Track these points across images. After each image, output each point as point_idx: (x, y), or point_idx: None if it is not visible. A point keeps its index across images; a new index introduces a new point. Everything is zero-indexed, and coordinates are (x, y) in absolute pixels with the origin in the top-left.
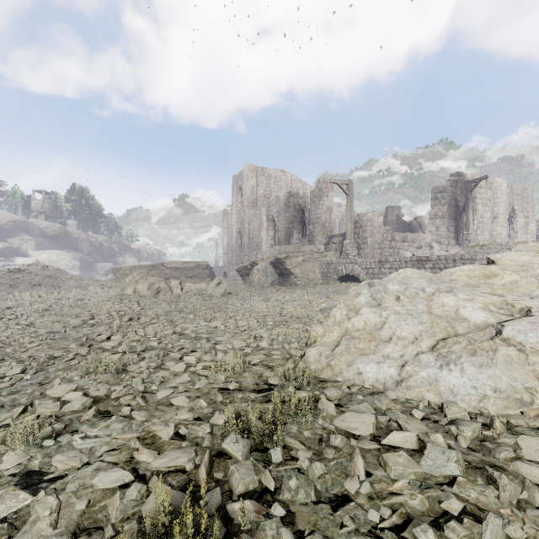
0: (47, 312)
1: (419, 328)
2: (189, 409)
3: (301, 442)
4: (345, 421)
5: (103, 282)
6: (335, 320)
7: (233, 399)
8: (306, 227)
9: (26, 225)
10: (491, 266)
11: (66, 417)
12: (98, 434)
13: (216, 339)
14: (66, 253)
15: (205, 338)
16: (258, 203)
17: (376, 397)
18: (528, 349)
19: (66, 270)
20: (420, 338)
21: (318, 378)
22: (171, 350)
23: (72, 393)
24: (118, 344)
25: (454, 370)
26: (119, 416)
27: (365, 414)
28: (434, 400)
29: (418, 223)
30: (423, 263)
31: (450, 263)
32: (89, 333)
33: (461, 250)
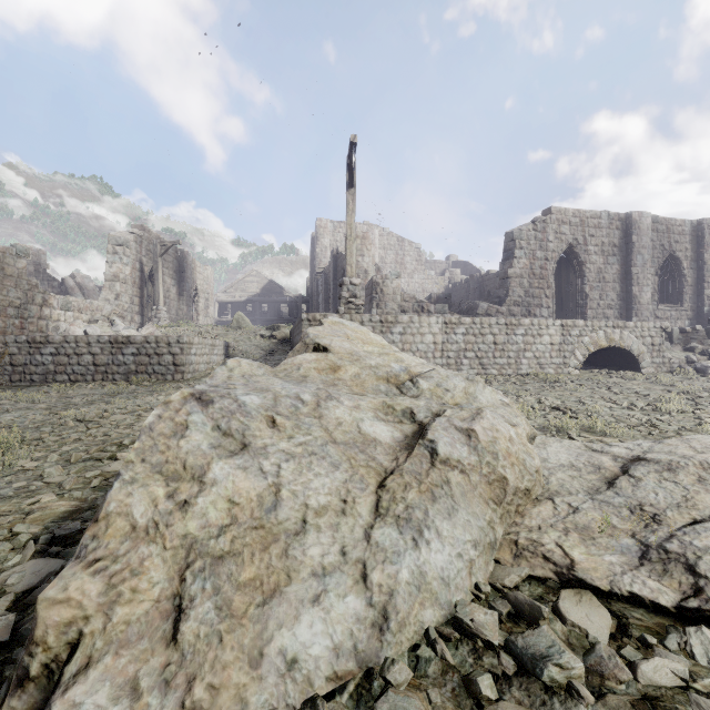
0: None
1: (341, 478)
2: None
3: None
4: None
5: None
6: (135, 525)
7: None
8: None
9: None
10: (330, 355)
11: None
12: None
13: None
14: None
15: None
16: None
17: None
18: (467, 468)
19: None
20: (350, 497)
21: None
22: None
23: None
24: None
25: (432, 539)
26: None
27: None
28: (437, 618)
29: (79, 284)
30: (121, 346)
31: (164, 347)
32: None
33: (158, 330)
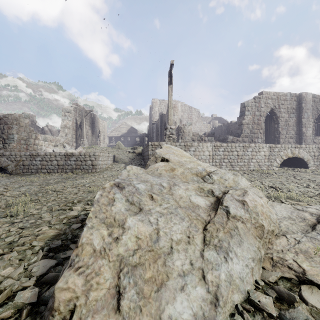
0: None
1: (185, 225)
2: None
3: None
4: None
5: None
6: (95, 249)
7: None
8: None
9: None
10: (170, 163)
11: None
12: None
13: None
14: None
15: None
16: None
17: None
18: (245, 220)
19: None
20: (191, 235)
21: None
22: None
23: None
24: None
25: (233, 257)
26: None
27: None
28: (240, 299)
29: (50, 129)
30: (69, 157)
31: (88, 157)
32: None
33: (84, 149)
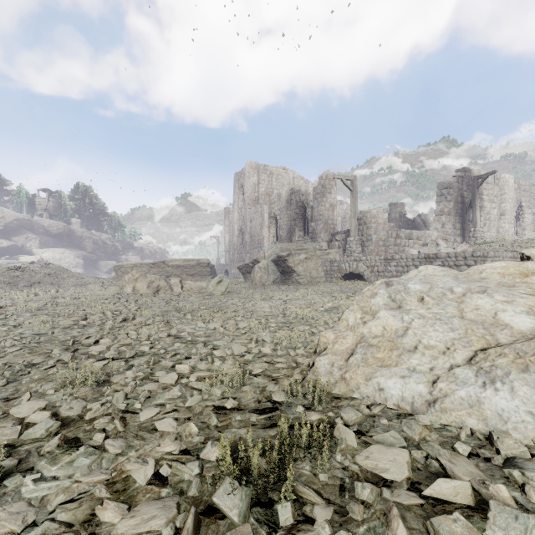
0: (40, 311)
1: (451, 336)
2: (175, 437)
3: (317, 492)
4: (371, 458)
5: (103, 280)
6: (348, 324)
7: (230, 422)
8: (309, 225)
9: (30, 223)
10: (527, 263)
11: (24, 447)
12: (57, 474)
13: (214, 343)
14: (70, 251)
15: (202, 342)
16: (259, 201)
17: (405, 423)
18: None
19: (70, 268)
20: (453, 347)
21: (331, 394)
22: (163, 356)
23: (37, 414)
24: (106, 348)
25: (501, 389)
26: (89, 446)
27: (395, 449)
28: (478, 427)
29: (423, 220)
30: (431, 260)
31: (461, 260)
32: (78, 336)
33: (469, 247)
